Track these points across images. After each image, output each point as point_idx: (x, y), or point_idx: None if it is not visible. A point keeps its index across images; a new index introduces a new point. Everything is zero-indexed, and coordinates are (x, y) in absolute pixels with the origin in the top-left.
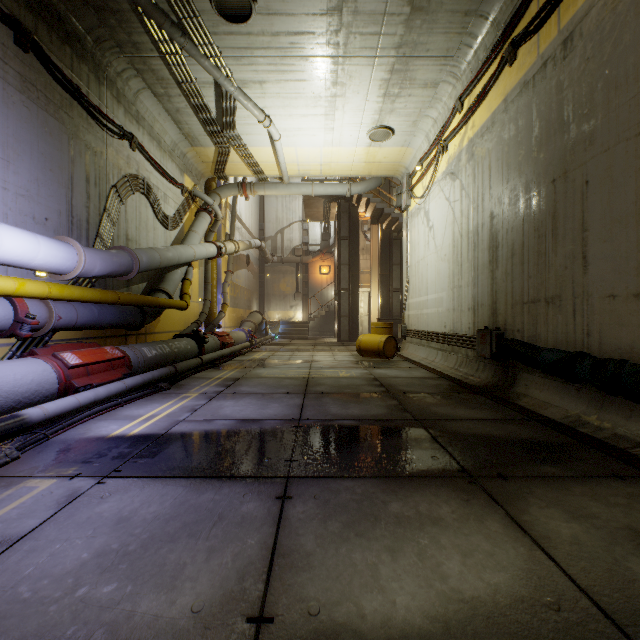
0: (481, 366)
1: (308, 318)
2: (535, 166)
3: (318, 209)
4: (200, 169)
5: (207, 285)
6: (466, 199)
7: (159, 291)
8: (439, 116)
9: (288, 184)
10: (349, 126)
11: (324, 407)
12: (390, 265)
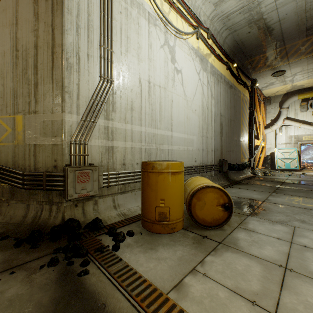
0: (218, 177)
1: None
2: (230, 112)
3: None
4: None
5: None
6: (211, 92)
7: None
8: (194, 1)
9: None
10: None
11: None
12: None
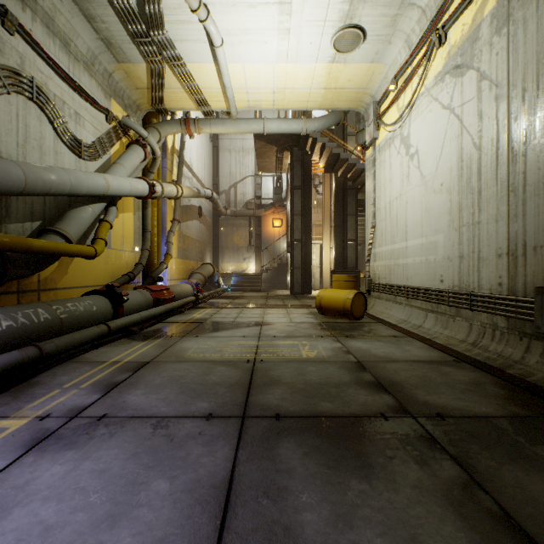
0: (537, 347)
1: (260, 270)
2: None
3: (270, 159)
4: (134, 98)
5: (145, 233)
6: (492, 90)
7: (51, 232)
8: (431, 0)
9: (237, 120)
10: (309, 25)
11: (284, 506)
12: (344, 215)
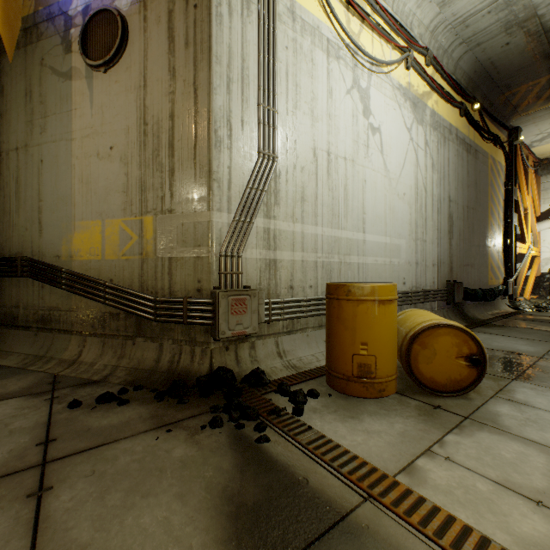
0: (445, 312)
1: None
2: (468, 193)
3: None
4: None
5: None
6: (431, 160)
7: None
8: (402, 5)
9: None
10: None
11: None
12: None
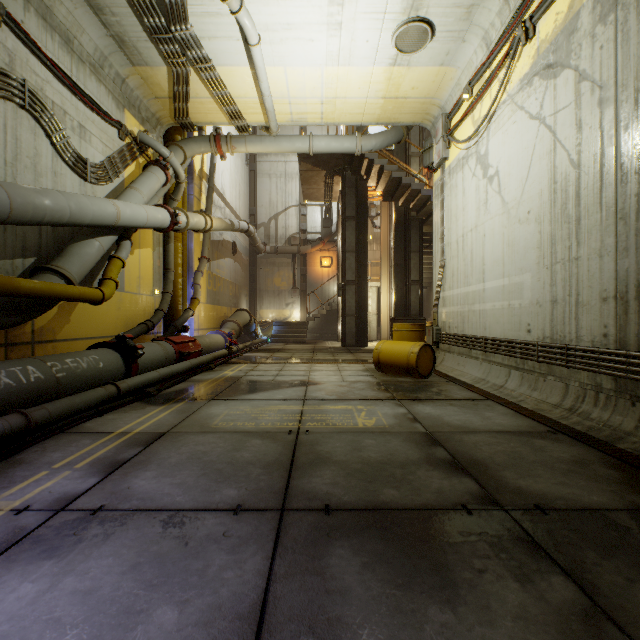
0: None
1: (306, 318)
2: None
3: (318, 186)
4: (154, 110)
5: (167, 272)
6: (595, 93)
7: (47, 271)
8: None
9: (277, 136)
10: (366, 19)
11: None
12: (406, 252)
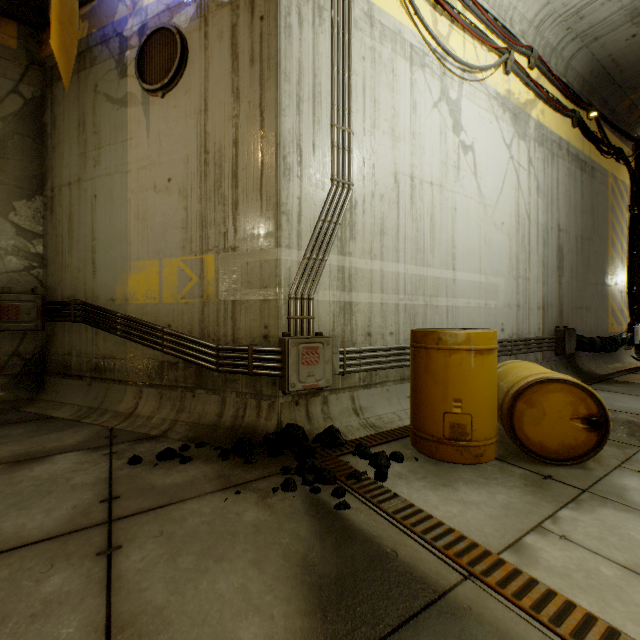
0: (553, 365)
1: None
2: (582, 220)
3: None
4: None
5: None
6: (536, 182)
7: None
8: None
9: None
10: None
11: None
12: None
